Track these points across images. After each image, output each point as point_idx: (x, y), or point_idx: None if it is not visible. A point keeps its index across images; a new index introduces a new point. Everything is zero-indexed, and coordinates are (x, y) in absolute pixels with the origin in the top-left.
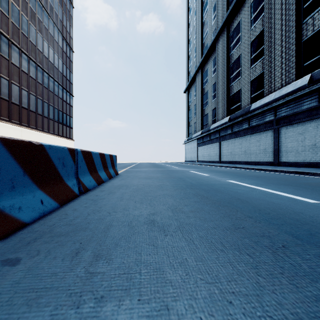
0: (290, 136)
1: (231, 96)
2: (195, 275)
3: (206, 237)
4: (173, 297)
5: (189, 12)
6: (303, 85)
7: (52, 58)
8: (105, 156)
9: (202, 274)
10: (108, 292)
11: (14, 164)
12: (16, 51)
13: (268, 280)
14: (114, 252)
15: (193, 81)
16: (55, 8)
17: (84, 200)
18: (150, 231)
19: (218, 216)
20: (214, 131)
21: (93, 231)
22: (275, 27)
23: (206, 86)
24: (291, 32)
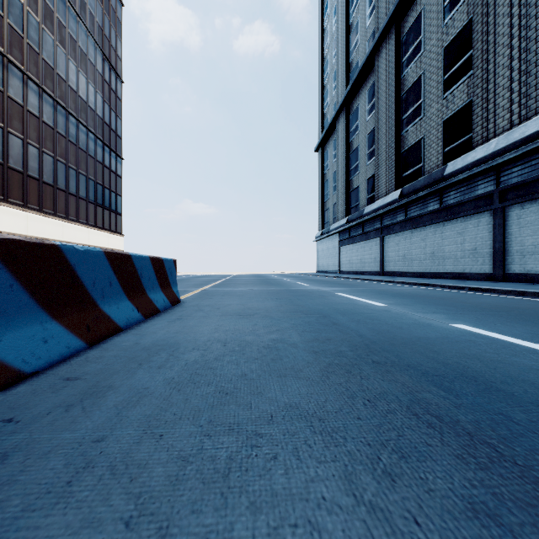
0: (530, 222)
1: (403, 153)
2: None
3: None
4: None
5: (324, 10)
6: None
7: (84, 92)
8: (133, 260)
9: None
10: None
11: None
12: (17, 76)
13: None
14: None
15: (332, 130)
16: (89, 4)
17: None
18: None
19: None
20: (372, 217)
21: None
22: (497, 11)
23: (356, 138)
24: (532, 17)
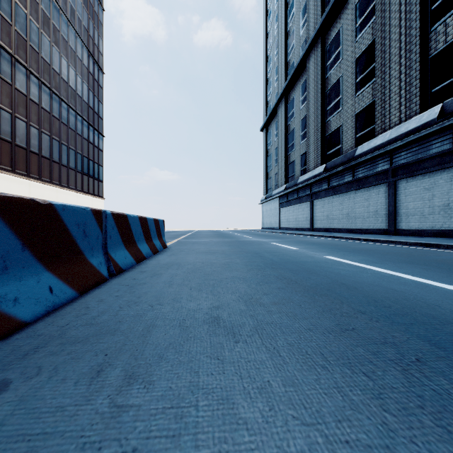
0: (412, 192)
1: (327, 136)
2: (284, 411)
3: (298, 344)
4: (250, 451)
5: (267, 17)
6: (431, 119)
7: (73, 82)
8: (147, 221)
9: (295, 409)
10: (144, 442)
11: (7, 233)
12: (22, 71)
13: (401, 420)
14: (156, 370)
15: (274, 114)
16: (77, 11)
17: (115, 286)
18: (212, 335)
19: (314, 310)
20: (304, 185)
21: (126, 335)
22: (391, 37)
23: (292, 122)
24: (413, 45)
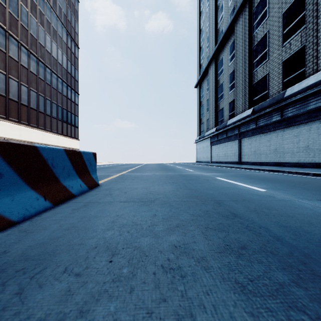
0: None
1: (254, 84)
2: None
3: None
4: None
5: None
6: None
7: (55, 54)
8: (40, 151)
9: None
10: None
11: None
12: (14, 43)
13: None
14: None
15: (206, 73)
16: (58, 1)
17: None
18: None
19: None
20: (233, 126)
21: None
22: None
23: (221, 77)
24: None
